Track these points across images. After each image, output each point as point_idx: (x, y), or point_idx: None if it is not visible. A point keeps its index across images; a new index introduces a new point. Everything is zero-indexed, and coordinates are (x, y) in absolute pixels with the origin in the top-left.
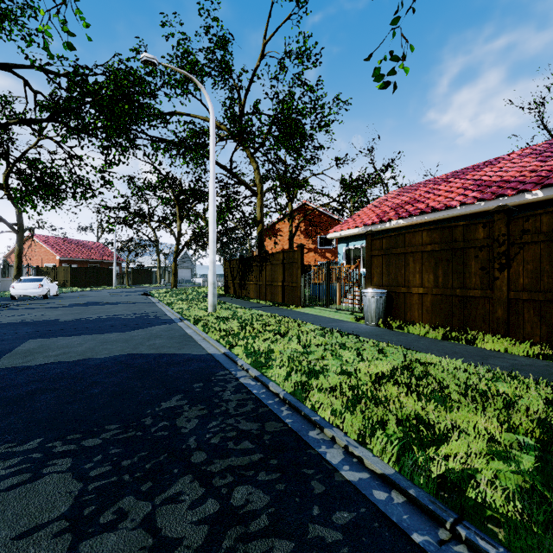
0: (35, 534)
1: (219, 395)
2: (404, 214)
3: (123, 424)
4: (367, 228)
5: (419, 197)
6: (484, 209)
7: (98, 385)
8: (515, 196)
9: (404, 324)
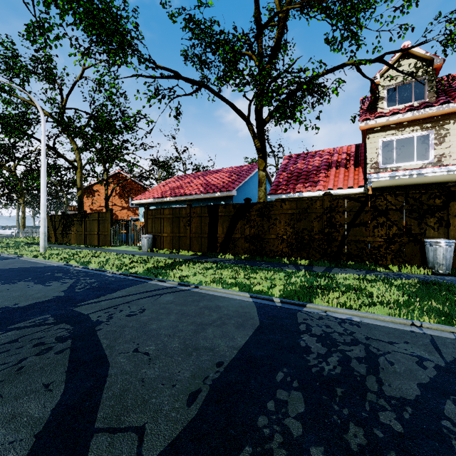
0: (30, 285)
1: (68, 271)
2: (173, 195)
3: (33, 277)
4: (155, 200)
5: (184, 185)
6: (204, 197)
7: (5, 274)
8: (213, 194)
9: (159, 249)
